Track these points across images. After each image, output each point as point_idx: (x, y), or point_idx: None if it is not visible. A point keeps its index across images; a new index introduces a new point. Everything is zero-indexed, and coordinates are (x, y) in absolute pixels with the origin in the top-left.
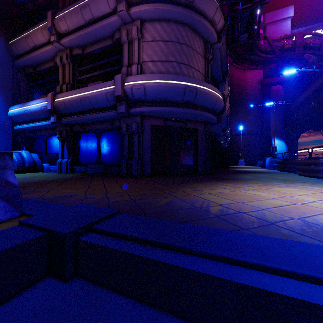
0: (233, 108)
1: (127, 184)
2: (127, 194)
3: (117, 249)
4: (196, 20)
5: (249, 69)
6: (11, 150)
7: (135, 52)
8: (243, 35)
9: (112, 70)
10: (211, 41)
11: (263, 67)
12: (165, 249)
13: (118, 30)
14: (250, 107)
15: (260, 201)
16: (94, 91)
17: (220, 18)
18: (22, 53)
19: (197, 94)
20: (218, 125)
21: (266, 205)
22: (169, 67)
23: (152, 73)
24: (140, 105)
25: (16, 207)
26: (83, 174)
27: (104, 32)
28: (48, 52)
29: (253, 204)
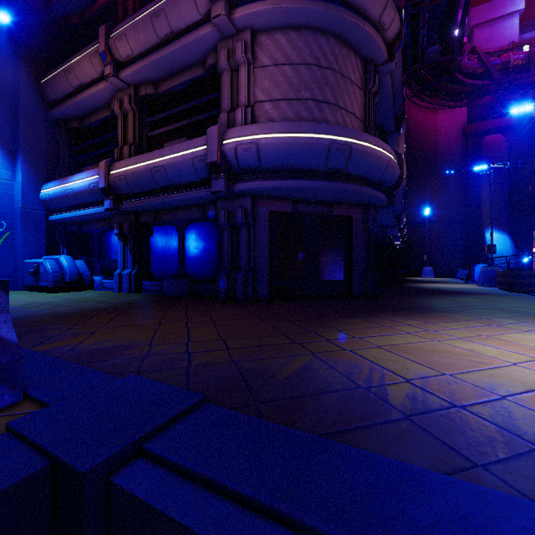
0: (413, 176)
1: (227, 321)
2: (225, 344)
3: (189, 527)
4: (349, 25)
5: (441, 107)
6: (45, 254)
7: (242, 86)
8: (433, 48)
9: (204, 120)
10: (376, 60)
11: (469, 103)
12: (299, 533)
13: (213, 50)
14: (443, 175)
15: (489, 370)
16: (173, 156)
17: (393, 19)
18: (61, 98)
19: (351, 156)
20: (389, 209)
21: (505, 385)
22: (301, 110)
23: (271, 121)
24: (250, 178)
25: (12, 386)
26: (156, 295)
27: (190, 54)
28: (100, 93)
29: (477, 381)
